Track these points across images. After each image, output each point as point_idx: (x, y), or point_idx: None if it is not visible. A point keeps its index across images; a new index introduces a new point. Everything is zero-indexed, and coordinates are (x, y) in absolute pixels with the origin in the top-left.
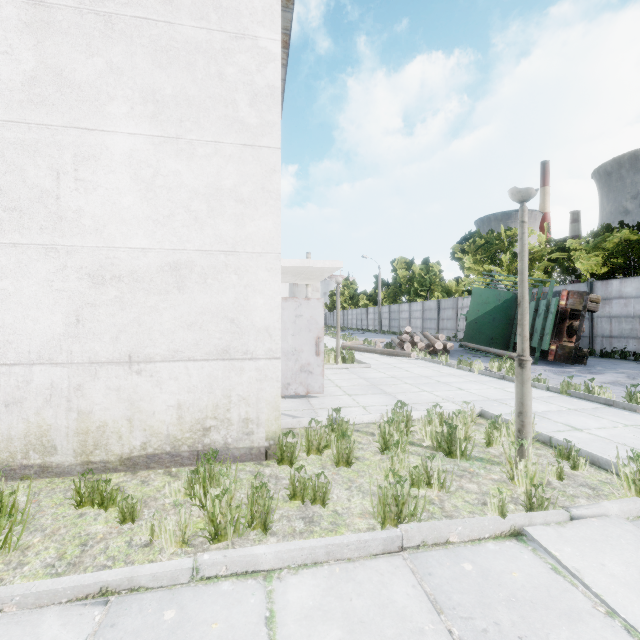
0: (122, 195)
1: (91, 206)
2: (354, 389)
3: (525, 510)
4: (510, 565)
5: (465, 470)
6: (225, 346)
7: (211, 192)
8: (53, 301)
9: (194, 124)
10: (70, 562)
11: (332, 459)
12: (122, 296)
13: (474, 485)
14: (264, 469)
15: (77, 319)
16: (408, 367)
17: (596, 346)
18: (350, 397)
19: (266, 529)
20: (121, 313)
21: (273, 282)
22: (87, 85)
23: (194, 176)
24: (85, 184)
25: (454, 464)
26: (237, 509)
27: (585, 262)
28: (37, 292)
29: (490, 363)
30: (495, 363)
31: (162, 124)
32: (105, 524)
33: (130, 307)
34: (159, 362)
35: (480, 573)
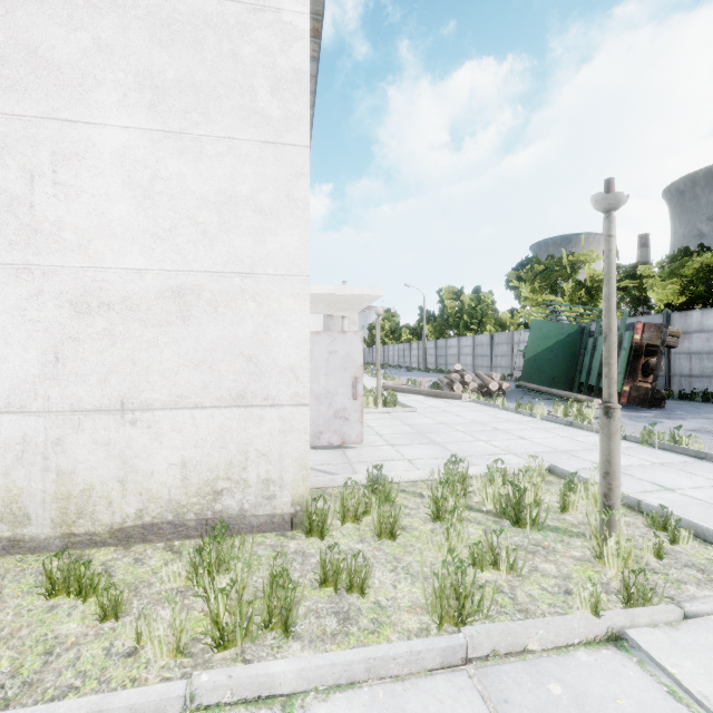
0: (112, 203)
1: (73, 216)
2: (397, 438)
3: (621, 603)
4: (612, 687)
5: (538, 544)
6: (241, 390)
7: (223, 200)
8: (26, 334)
9: (202, 116)
10: (26, 680)
11: (373, 529)
12: (112, 328)
13: (551, 565)
14: (288, 542)
15: (56, 357)
16: (459, 411)
17: (673, 387)
18: (393, 448)
19: (287, 631)
20: (111, 349)
21: (300, 311)
22: (68, 66)
23: (202, 180)
24: (66, 189)
25: (523, 536)
26: (249, 605)
27: (660, 291)
28: (5, 323)
29: (554, 407)
30: (560, 407)
31: (162, 115)
32: (80, 622)
33: (122, 342)
34: (159, 410)
35: (573, 700)
